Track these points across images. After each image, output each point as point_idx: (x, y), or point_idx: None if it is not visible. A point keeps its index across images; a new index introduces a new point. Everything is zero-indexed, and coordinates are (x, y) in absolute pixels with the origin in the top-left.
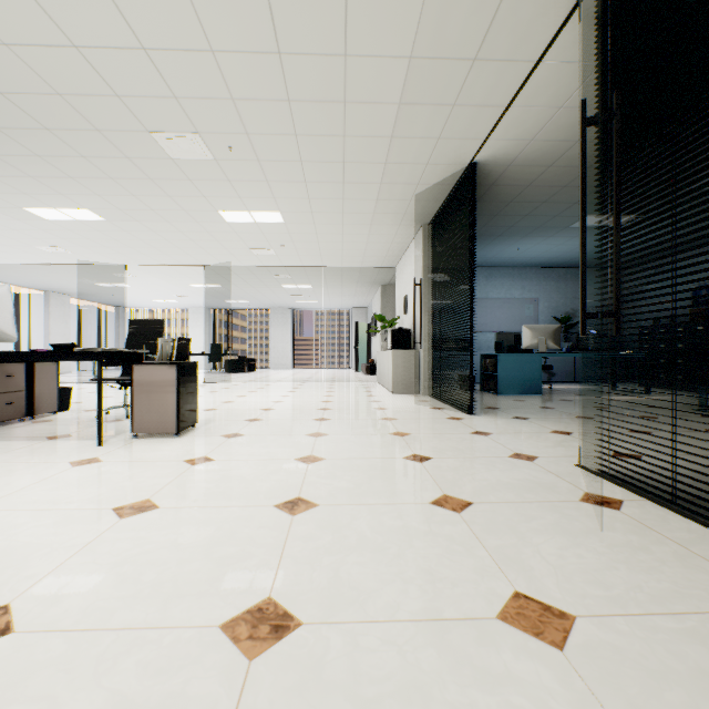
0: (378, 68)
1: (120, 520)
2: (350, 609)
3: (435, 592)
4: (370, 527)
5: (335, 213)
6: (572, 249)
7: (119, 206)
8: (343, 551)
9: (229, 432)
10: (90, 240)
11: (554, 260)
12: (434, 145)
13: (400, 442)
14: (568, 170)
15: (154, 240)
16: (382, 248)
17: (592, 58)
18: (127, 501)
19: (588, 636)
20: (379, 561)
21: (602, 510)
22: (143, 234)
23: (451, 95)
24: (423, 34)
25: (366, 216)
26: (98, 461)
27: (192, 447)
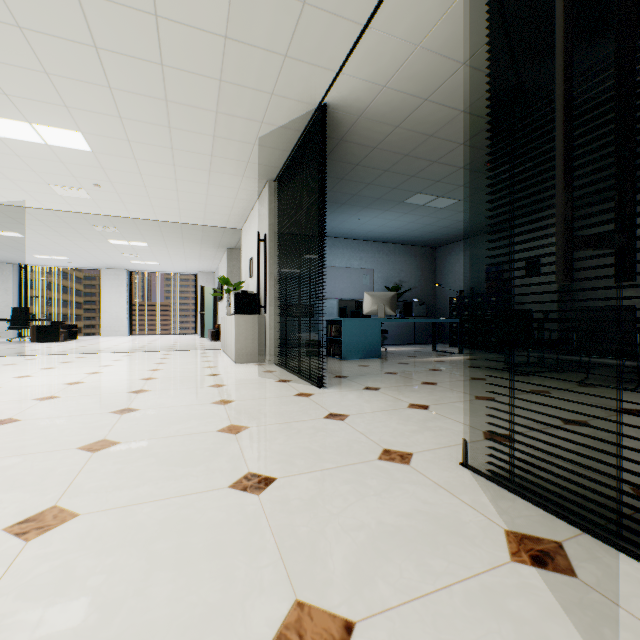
0: None
1: None
2: None
3: None
4: None
5: (161, 147)
6: (402, 226)
7: None
8: None
9: None
10: None
11: (387, 236)
12: (280, 66)
13: (231, 447)
14: (413, 135)
15: None
16: (226, 204)
17: None
18: None
19: None
20: None
21: (556, 583)
22: None
23: None
24: None
25: (202, 158)
26: None
27: None
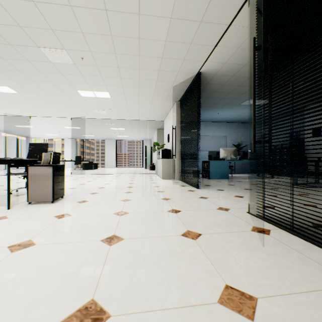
0: (155, 22)
1: (11, 253)
2: (138, 304)
3: (185, 288)
4: (151, 251)
5: (135, 94)
6: (241, 114)
7: (24, 86)
8: (136, 265)
9: (81, 200)
10: (10, 103)
11: (233, 119)
12: (182, 63)
13: (166, 203)
14: (241, 78)
15: (45, 104)
16: (158, 111)
17: (253, 25)
18: (18, 241)
19: (265, 310)
20: (155, 270)
21: (261, 235)
22: (38, 101)
23: (190, 39)
24: (177, 6)
25: (150, 96)
26: (5, 218)
27: (60, 208)
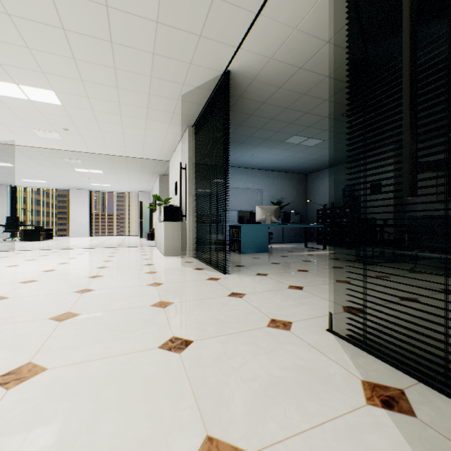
0: None
1: None
2: None
3: None
4: None
5: (111, 102)
6: (283, 159)
7: None
8: None
9: None
10: None
11: (272, 166)
12: (196, 43)
13: (160, 317)
14: (291, 93)
15: None
16: (158, 143)
17: None
18: None
19: None
20: None
21: (401, 421)
22: None
23: None
24: None
25: (141, 110)
26: None
27: None
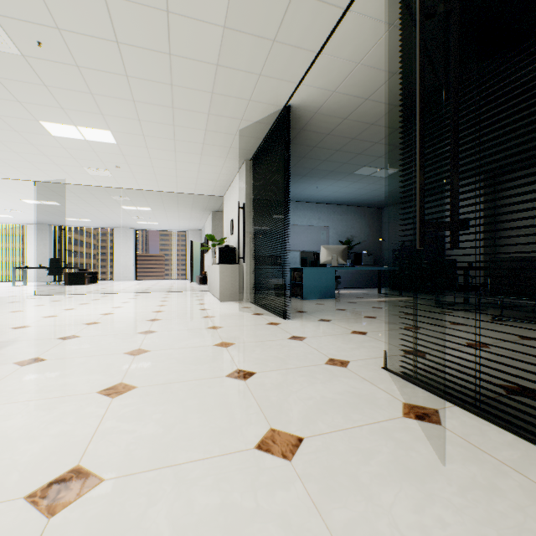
0: None
1: None
2: None
3: None
4: (171, 522)
5: (167, 139)
6: (352, 192)
7: None
8: None
9: (28, 357)
10: None
11: (340, 199)
12: (256, 81)
13: (224, 355)
14: (358, 124)
15: None
16: (212, 178)
17: (387, 17)
18: None
19: None
20: None
21: (427, 427)
22: None
23: (272, 29)
24: None
25: (196, 146)
26: None
27: None
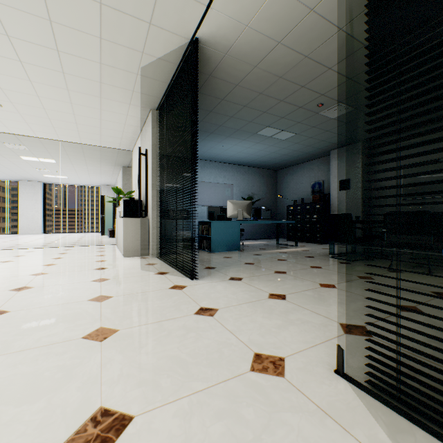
0: None
1: None
2: None
3: None
4: None
5: (53, 70)
6: (254, 153)
7: None
8: None
9: None
10: None
11: (243, 160)
12: None
13: (90, 363)
14: (267, 75)
15: None
16: (117, 129)
17: None
18: None
19: None
20: None
21: None
22: None
23: None
24: None
25: (92, 84)
26: None
27: None
